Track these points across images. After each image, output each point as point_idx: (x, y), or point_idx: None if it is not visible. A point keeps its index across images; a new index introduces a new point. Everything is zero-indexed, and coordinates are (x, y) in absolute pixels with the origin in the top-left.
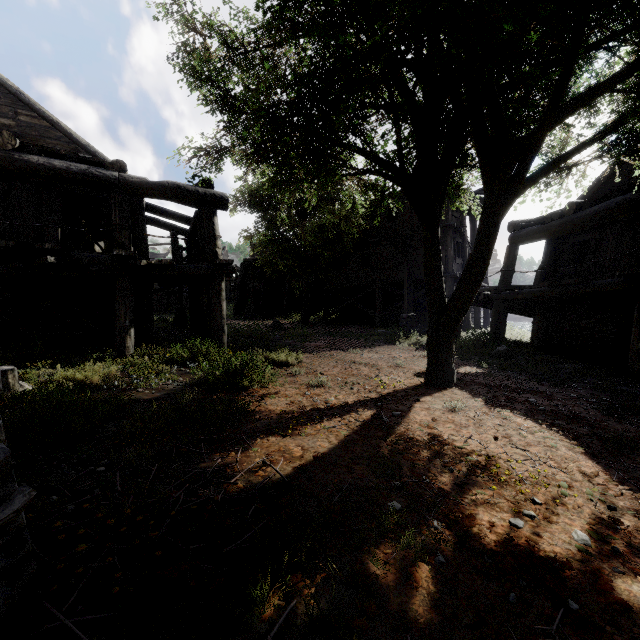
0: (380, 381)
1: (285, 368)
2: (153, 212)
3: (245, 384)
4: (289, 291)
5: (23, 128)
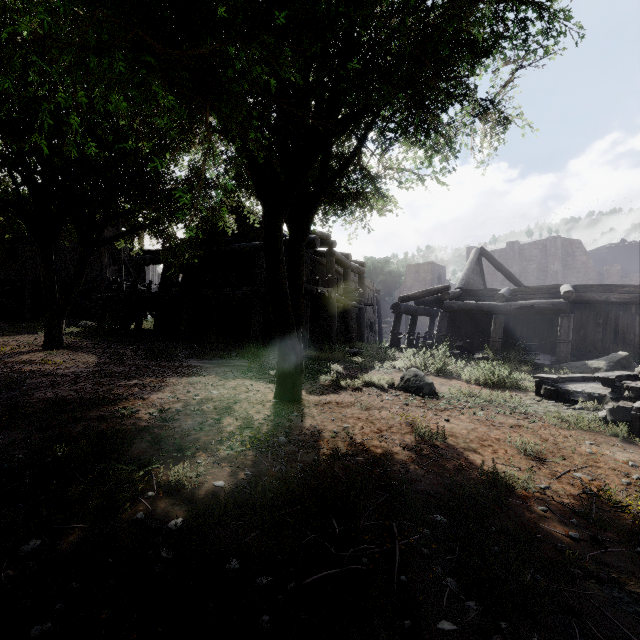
0: (2, 347)
1: None
2: None
3: None
4: None
5: None
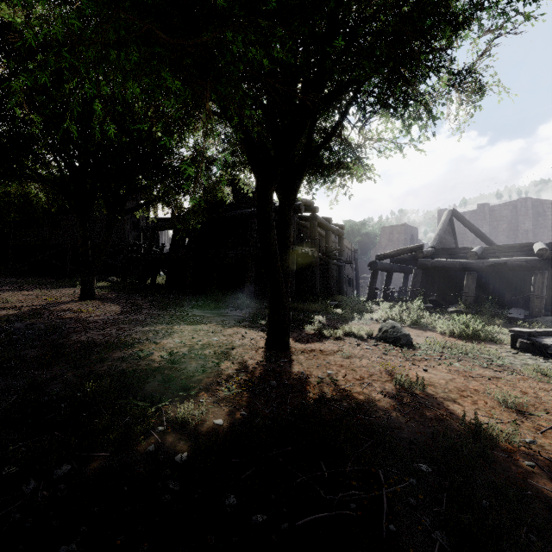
0: (49, 298)
1: None
2: None
3: None
4: None
5: None
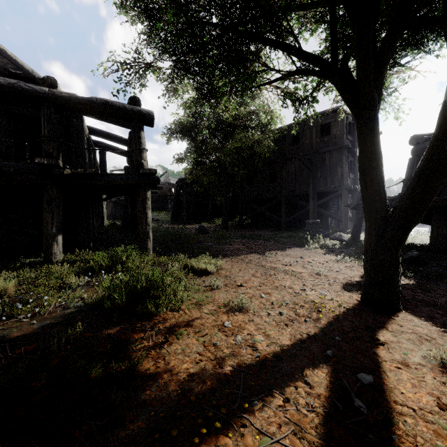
0: (314, 304)
1: (204, 277)
2: (97, 135)
3: (150, 310)
4: (212, 202)
5: None
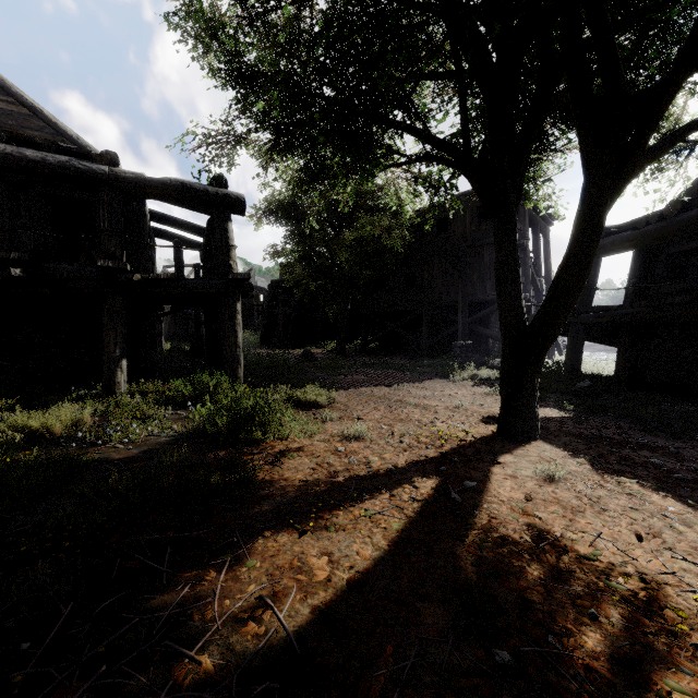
0: (439, 431)
1: (313, 410)
2: (160, 221)
3: (256, 436)
4: (322, 316)
5: None
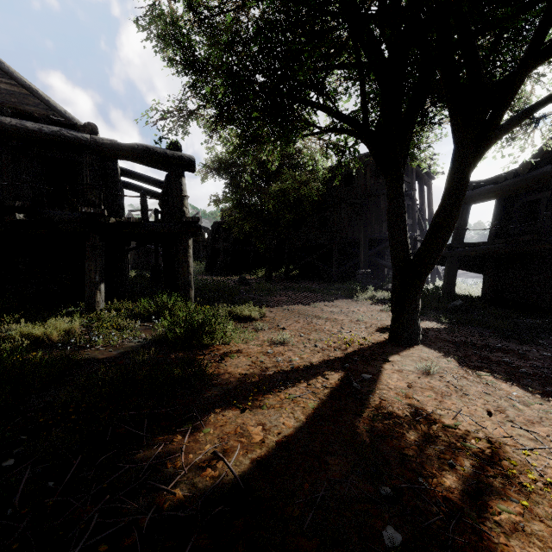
0: (344, 338)
1: (248, 323)
2: (128, 176)
3: (206, 341)
4: (254, 250)
5: (3, 95)
